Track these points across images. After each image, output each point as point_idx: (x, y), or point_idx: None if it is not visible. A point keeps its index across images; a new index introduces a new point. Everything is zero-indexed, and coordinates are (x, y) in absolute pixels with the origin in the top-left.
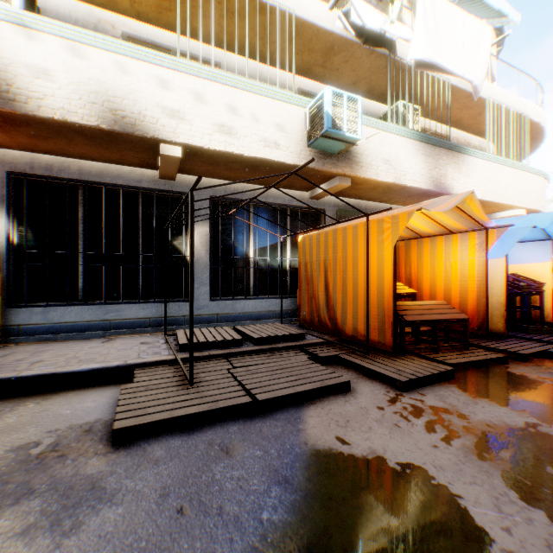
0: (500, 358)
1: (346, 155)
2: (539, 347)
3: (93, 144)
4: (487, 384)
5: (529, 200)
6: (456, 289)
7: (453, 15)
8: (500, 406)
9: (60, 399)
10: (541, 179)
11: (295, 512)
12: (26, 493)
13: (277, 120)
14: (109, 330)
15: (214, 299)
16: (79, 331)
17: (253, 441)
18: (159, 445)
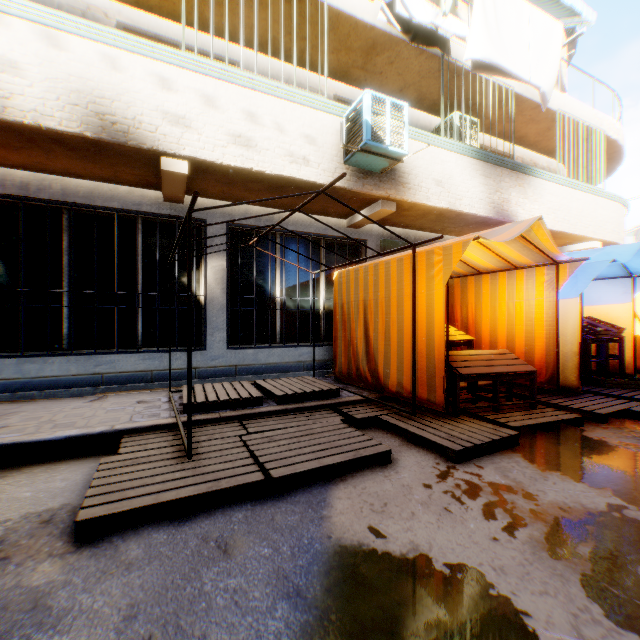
0: (574, 419)
1: (391, 175)
2: (620, 405)
3: (78, 157)
4: (559, 453)
5: (605, 231)
6: (521, 335)
7: (517, 7)
8: (576, 482)
9: (23, 477)
10: (619, 206)
11: None
12: None
13: (307, 131)
14: (101, 386)
15: (232, 347)
16: (64, 387)
17: (261, 535)
18: (137, 541)
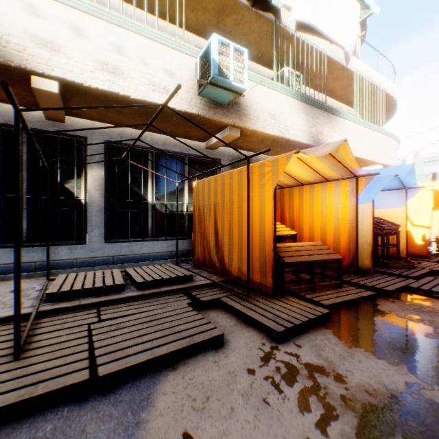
0: (370, 295)
1: (236, 107)
2: (401, 283)
3: None
4: (362, 327)
5: (386, 158)
6: (331, 230)
7: None
8: (377, 358)
9: None
10: (394, 141)
11: None
12: None
13: (167, 66)
14: None
15: (109, 241)
16: None
17: None
18: None
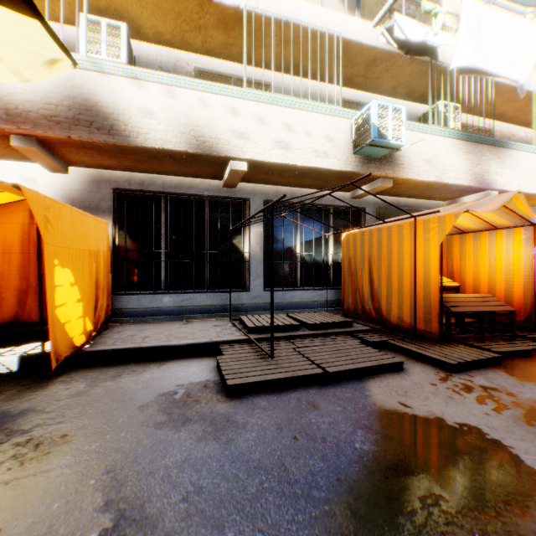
0: None
1: (389, 159)
2: None
3: (177, 164)
4: (534, 371)
5: None
6: (500, 282)
7: (497, 19)
8: None
9: (172, 365)
10: None
11: (379, 446)
12: (186, 420)
13: (326, 132)
14: (184, 315)
15: (267, 290)
16: (162, 315)
17: (332, 401)
18: (261, 399)
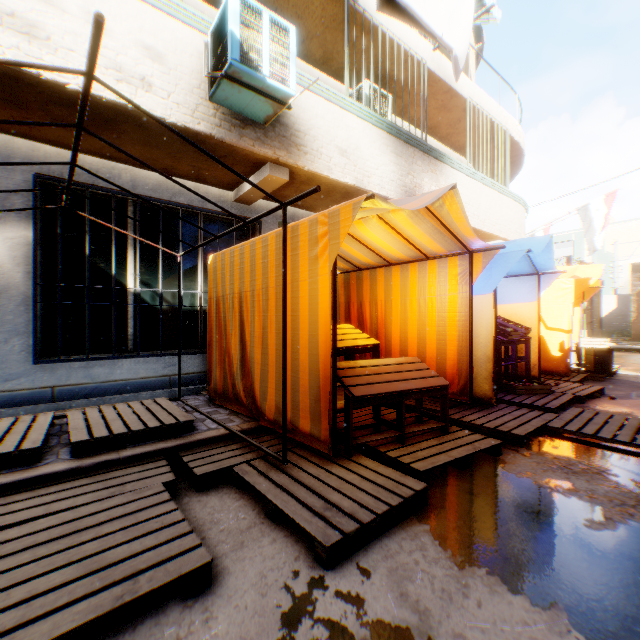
0: (493, 446)
1: (281, 131)
2: (537, 420)
3: None
4: (481, 515)
5: (510, 231)
6: (434, 337)
7: None
8: (512, 592)
9: None
10: (521, 208)
11: None
12: None
13: (148, 40)
14: None
15: (45, 360)
16: None
17: None
18: None
